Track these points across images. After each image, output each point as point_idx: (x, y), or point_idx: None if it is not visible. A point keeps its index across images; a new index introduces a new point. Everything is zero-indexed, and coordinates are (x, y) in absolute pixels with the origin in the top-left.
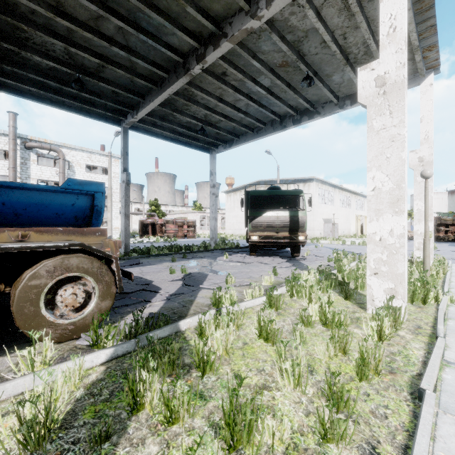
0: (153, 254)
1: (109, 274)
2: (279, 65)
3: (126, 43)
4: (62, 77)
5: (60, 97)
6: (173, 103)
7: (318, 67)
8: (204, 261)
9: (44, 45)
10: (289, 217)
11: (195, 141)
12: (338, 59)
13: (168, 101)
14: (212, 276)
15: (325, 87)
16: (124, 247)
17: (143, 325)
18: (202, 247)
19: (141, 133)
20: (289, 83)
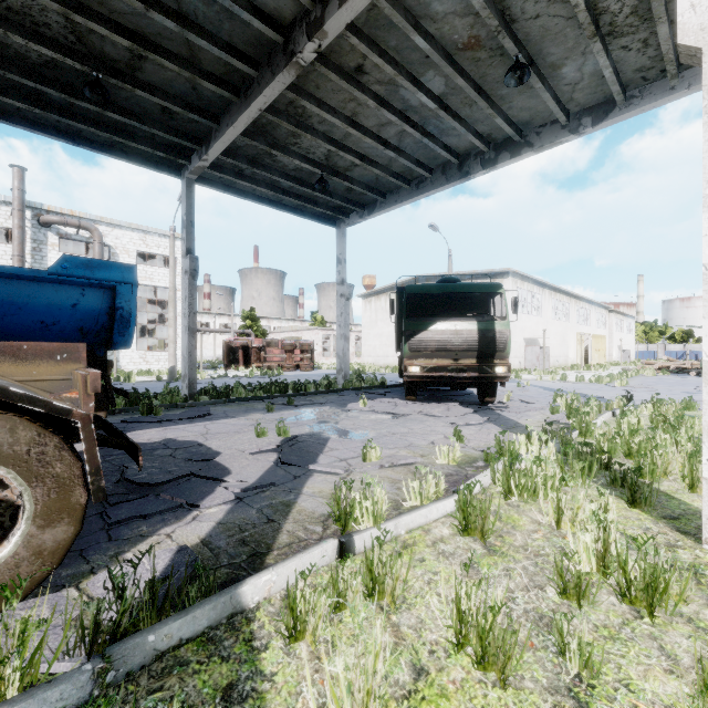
0: (236, 397)
1: (65, 457)
2: (463, 45)
3: (178, 6)
4: (70, 82)
5: (71, 121)
6: (269, 132)
7: (536, 47)
8: (324, 410)
9: (27, 12)
10: (478, 333)
11: (310, 205)
12: (580, 23)
13: (262, 128)
14: (336, 442)
15: (548, 91)
16: (187, 386)
17: (142, 601)
18: (322, 386)
19: (218, 190)
20: (479, 86)
